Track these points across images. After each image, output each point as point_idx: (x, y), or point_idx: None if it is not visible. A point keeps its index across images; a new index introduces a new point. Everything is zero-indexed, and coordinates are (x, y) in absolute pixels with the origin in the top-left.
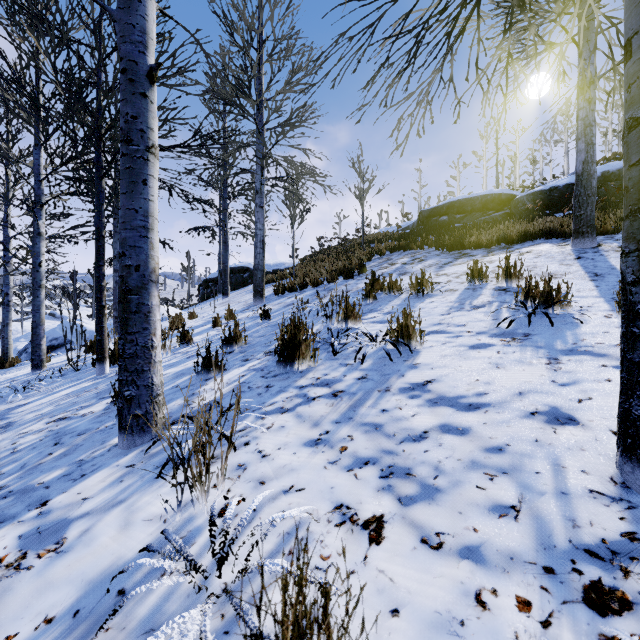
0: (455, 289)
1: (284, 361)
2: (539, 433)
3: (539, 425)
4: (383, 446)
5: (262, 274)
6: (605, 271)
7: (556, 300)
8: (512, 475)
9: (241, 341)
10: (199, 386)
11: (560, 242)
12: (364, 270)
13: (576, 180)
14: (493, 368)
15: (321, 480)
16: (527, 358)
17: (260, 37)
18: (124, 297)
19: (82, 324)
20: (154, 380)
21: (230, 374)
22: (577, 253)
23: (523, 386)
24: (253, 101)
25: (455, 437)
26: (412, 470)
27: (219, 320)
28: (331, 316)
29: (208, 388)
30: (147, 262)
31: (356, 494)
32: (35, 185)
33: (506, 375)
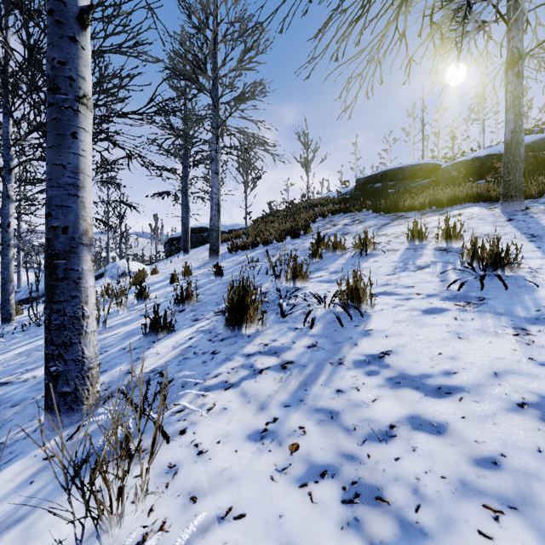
0: (396, 249)
1: (231, 324)
2: (539, 438)
3: (535, 424)
4: (342, 446)
5: (217, 234)
6: (541, 232)
7: (505, 262)
8: (524, 513)
9: (193, 299)
10: (146, 349)
11: (488, 205)
12: (309, 230)
13: (505, 148)
14: (455, 338)
15: (266, 501)
16: (490, 327)
17: (215, 19)
18: (50, 262)
19: None
20: (85, 353)
21: (178, 336)
22: (507, 215)
23: (496, 364)
24: (208, 76)
25: (430, 437)
26: (383, 492)
27: (176, 277)
28: (280, 275)
29: (154, 352)
30: (77, 223)
31: (312, 532)
32: (4, 151)
33: (472, 348)
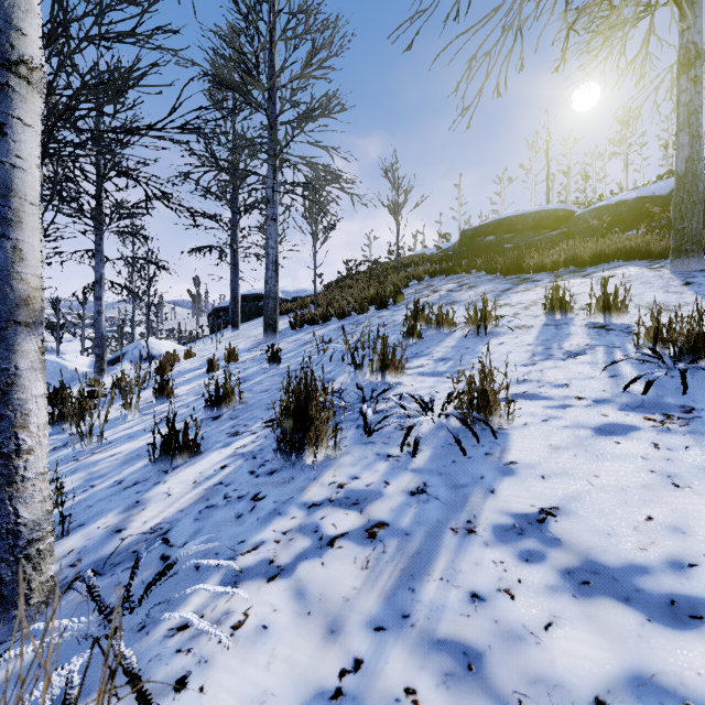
0: (529, 325)
1: (286, 448)
2: None
3: None
4: None
5: (275, 303)
6: None
7: None
8: None
9: (234, 400)
10: (152, 485)
11: (649, 264)
12: (401, 298)
13: (676, 183)
14: (667, 486)
15: None
16: None
17: (272, 8)
18: None
19: (62, 362)
20: (21, 515)
21: (205, 462)
22: (682, 277)
23: None
24: (262, 85)
25: None
26: None
27: (215, 363)
28: (361, 364)
29: (163, 491)
30: (4, 286)
31: None
32: None
33: None
